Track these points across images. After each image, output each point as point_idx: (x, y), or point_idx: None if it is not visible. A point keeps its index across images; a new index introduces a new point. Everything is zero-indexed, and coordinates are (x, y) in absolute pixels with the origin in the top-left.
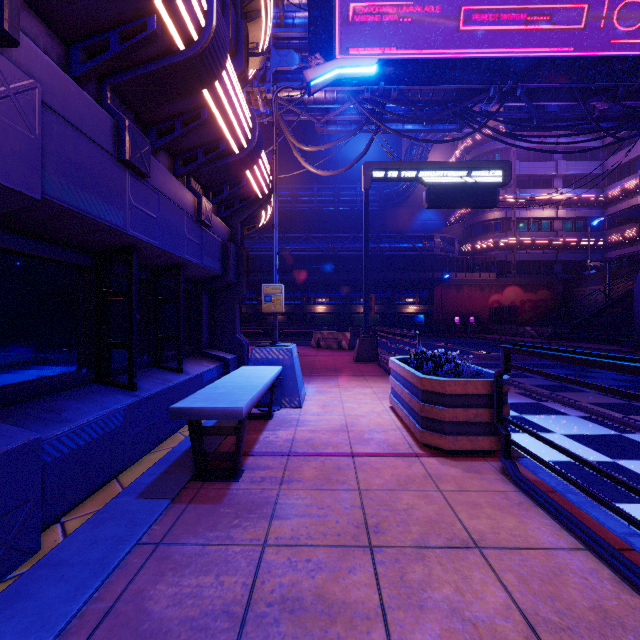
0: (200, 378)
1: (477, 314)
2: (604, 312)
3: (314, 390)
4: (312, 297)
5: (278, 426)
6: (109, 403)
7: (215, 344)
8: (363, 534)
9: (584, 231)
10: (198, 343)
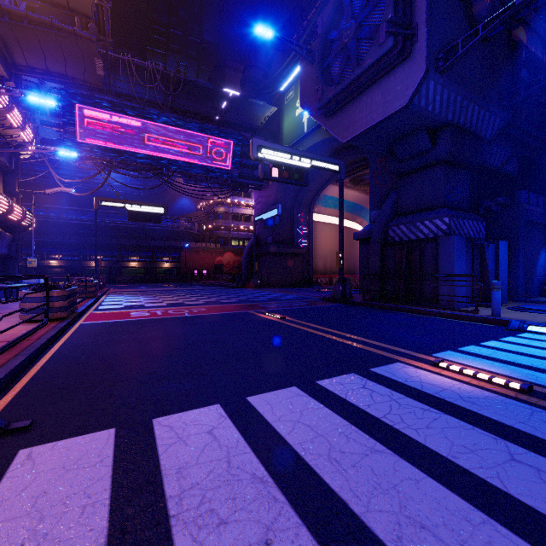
0: None
1: (208, 268)
2: None
3: None
4: (88, 255)
5: None
6: None
7: None
8: None
9: None
10: None
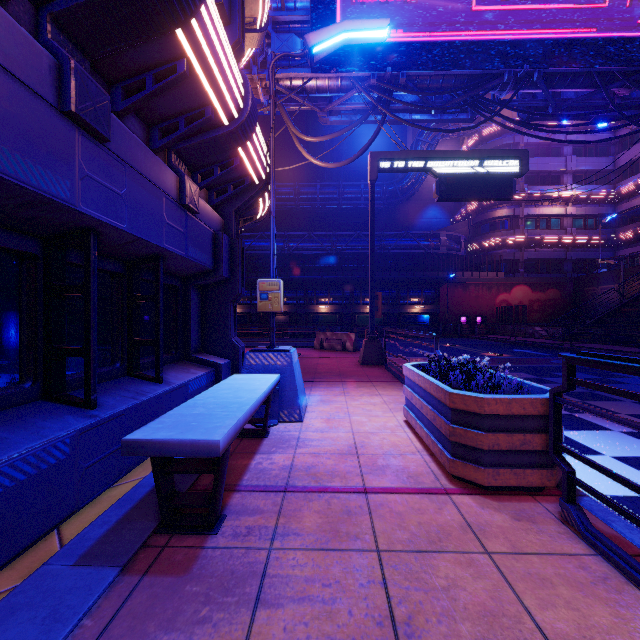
0: (184, 388)
1: (484, 314)
2: (619, 312)
3: (317, 399)
4: (315, 297)
5: (274, 447)
6: (51, 429)
7: (206, 347)
8: (390, 639)
9: (595, 229)
10: (186, 346)
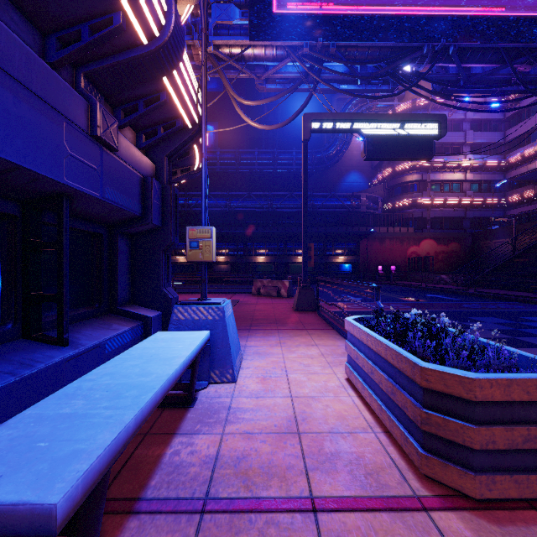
0: (98, 349)
1: (397, 263)
2: (512, 262)
3: (253, 351)
4: (253, 248)
5: (199, 423)
6: None
7: (136, 299)
8: None
9: (488, 192)
10: (112, 298)
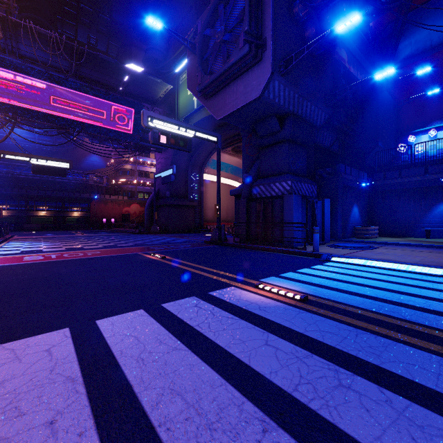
0: None
1: (116, 217)
2: None
3: None
4: None
5: None
6: None
7: None
8: None
9: None
10: None
